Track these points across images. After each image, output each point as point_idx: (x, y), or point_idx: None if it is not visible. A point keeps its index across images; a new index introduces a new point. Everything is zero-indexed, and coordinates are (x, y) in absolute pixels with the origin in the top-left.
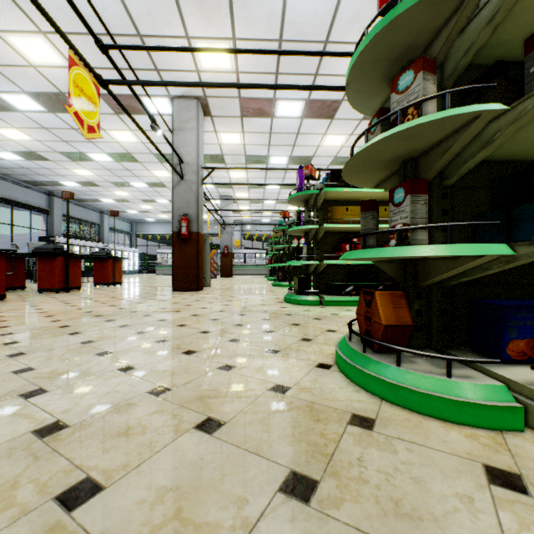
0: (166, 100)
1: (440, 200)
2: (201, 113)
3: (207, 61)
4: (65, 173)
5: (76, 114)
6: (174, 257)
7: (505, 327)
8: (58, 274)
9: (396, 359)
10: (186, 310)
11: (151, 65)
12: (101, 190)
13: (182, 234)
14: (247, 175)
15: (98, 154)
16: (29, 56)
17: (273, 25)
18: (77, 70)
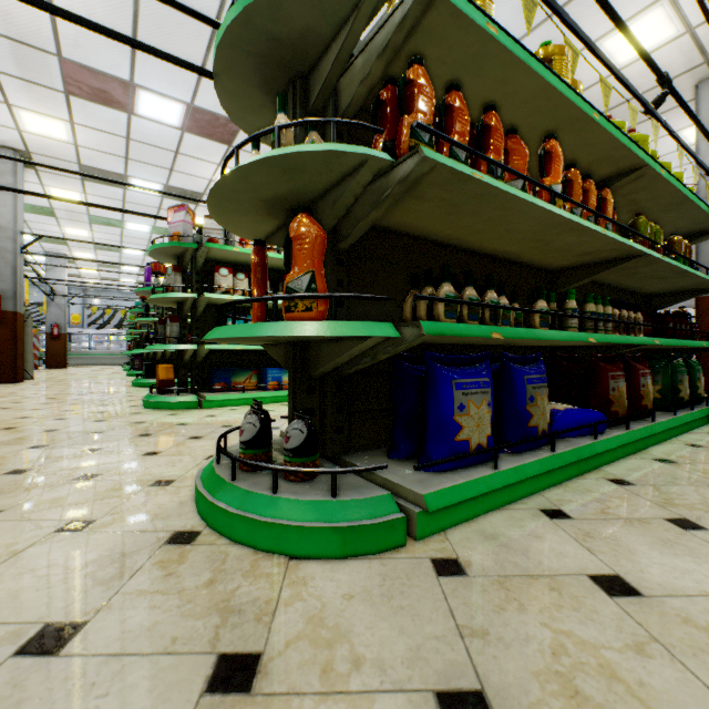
0: None
1: (196, 323)
2: (21, 166)
3: (34, 126)
4: None
5: None
6: None
7: (213, 378)
8: None
9: (162, 393)
10: (14, 396)
11: None
12: None
13: None
14: (93, 235)
15: None
16: None
17: (119, 127)
18: None
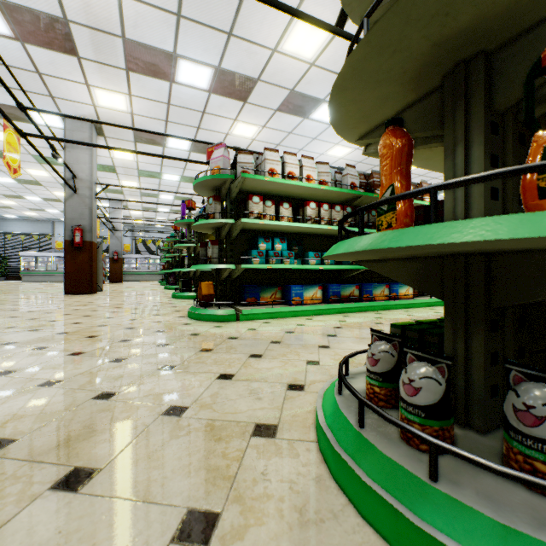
0: (57, 117)
1: (230, 245)
2: (95, 134)
3: (104, 101)
4: None
5: (7, 163)
6: (67, 263)
7: (245, 293)
8: None
9: (205, 306)
10: (92, 305)
11: (46, 92)
12: None
13: (76, 243)
14: (140, 185)
15: None
16: None
17: (162, 95)
18: (8, 131)
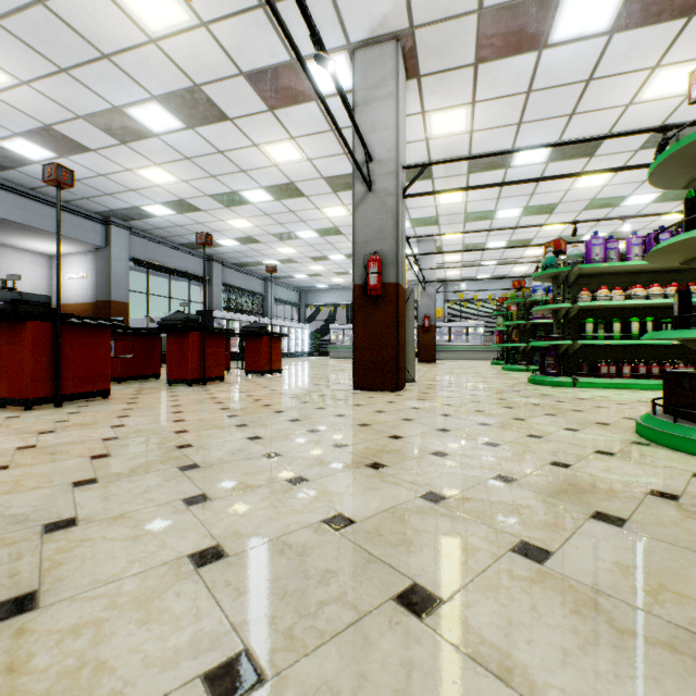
0: (342, 59)
1: None
2: (402, 70)
3: None
4: (220, 227)
5: None
6: (356, 329)
7: None
8: (190, 357)
9: None
10: (397, 463)
11: None
12: (262, 248)
13: (369, 288)
14: (466, 197)
15: (253, 192)
16: (144, 20)
17: None
18: None
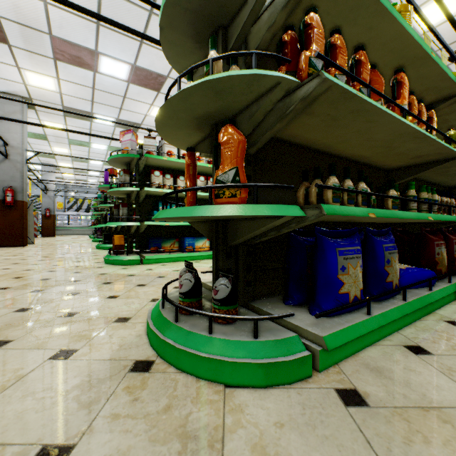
0: None
1: (138, 207)
2: (26, 108)
3: (34, 81)
4: None
5: None
6: None
7: (150, 244)
8: None
9: (116, 254)
10: (21, 255)
11: None
12: None
13: (7, 202)
14: (71, 152)
15: None
16: None
17: (88, 81)
18: None
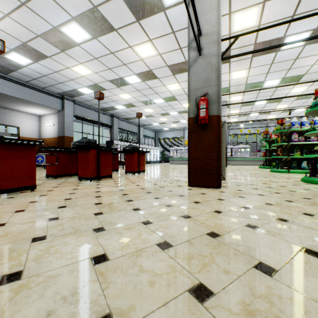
0: None
1: None
2: None
3: None
4: (116, 98)
5: None
6: (190, 147)
7: None
8: (91, 164)
9: None
10: None
11: None
12: (137, 109)
13: (200, 119)
14: (248, 73)
15: (130, 77)
16: None
17: None
18: None
